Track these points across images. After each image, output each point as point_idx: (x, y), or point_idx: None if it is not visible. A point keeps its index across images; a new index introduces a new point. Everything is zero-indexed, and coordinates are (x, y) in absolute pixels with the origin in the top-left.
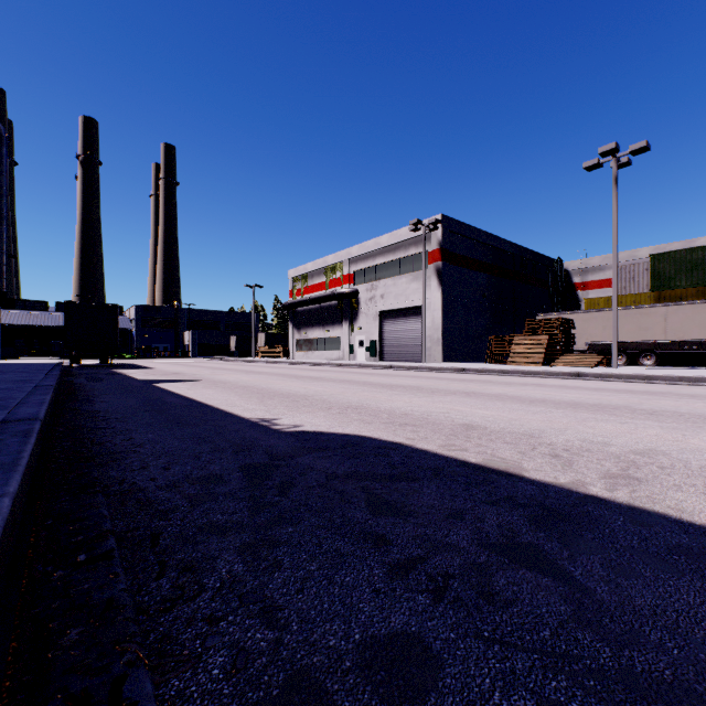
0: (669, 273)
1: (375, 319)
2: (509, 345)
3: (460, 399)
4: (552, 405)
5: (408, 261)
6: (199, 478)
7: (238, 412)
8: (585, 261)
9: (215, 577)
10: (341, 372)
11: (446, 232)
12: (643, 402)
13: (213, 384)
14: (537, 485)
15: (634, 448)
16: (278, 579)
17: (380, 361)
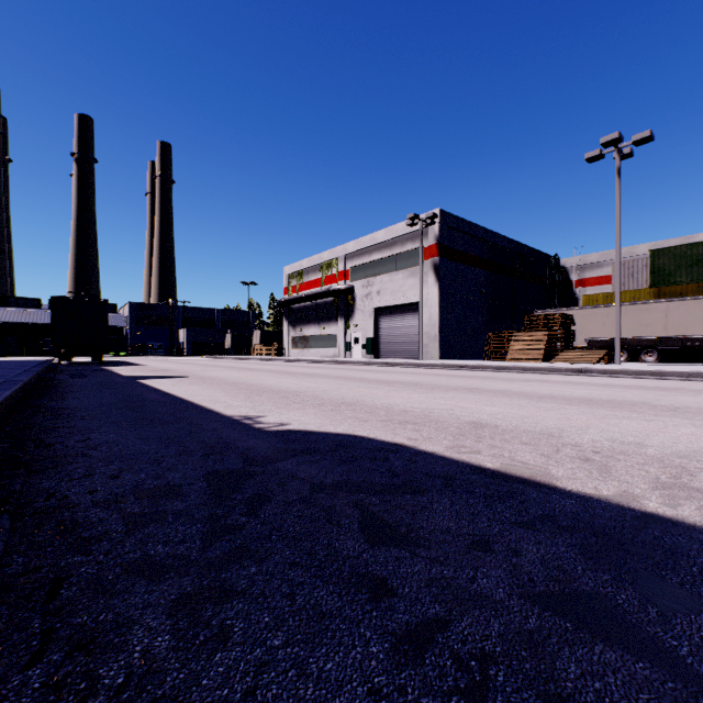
0: (669, 268)
1: (371, 316)
2: (507, 342)
3: (463, 395)
4: (563, 401)
5: (405, 257)
6: (150, 489)
7: (220, 408)
8: (582, 258)
9: (120, 663)
10: (336, 368)
11: (443, 227)
12: (660, 398)
13: (201, 380)
14: (577, 499)
15: (675, 450)
16: (219, 667)
17: (376, 358)
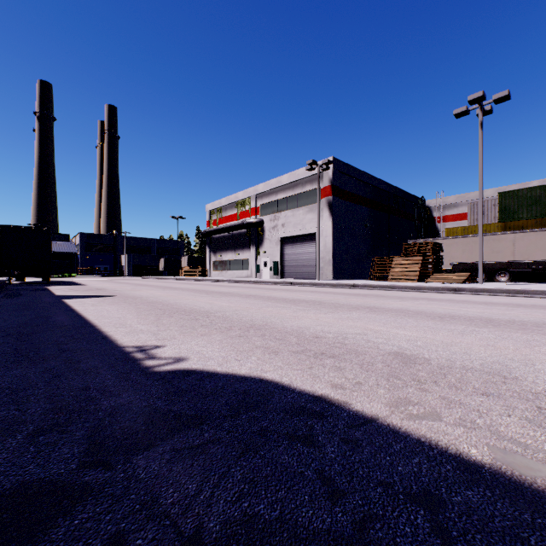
0: (513, 207)
1: (277, 244)
2: (389, 265)
3: (367, 315)
4: (467, 322)
5: (305, 196)
6: None
7: (119, 335)
8: (442, 200)
9: None
10: (248, 287)
11: (336, 171)
12: None
13: (123, 299)
14: None
15: None
16: None
17: (281, 278)
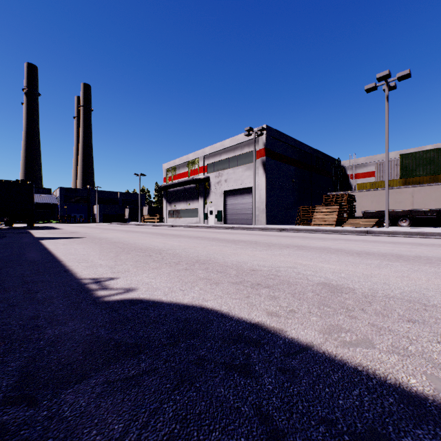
0: (412, 166)
1: (221, 196)
2: (312, 213)
3: (296, 252)
4: (381, 257)
5: (243, 157)
6: None
7: (80, 269)
8: (354, 161)
9: None
10: (197, 231)
11: (268, 137)
12: None
13: (90, 240)
14: None
15: None
16: None
17: (224, 224)
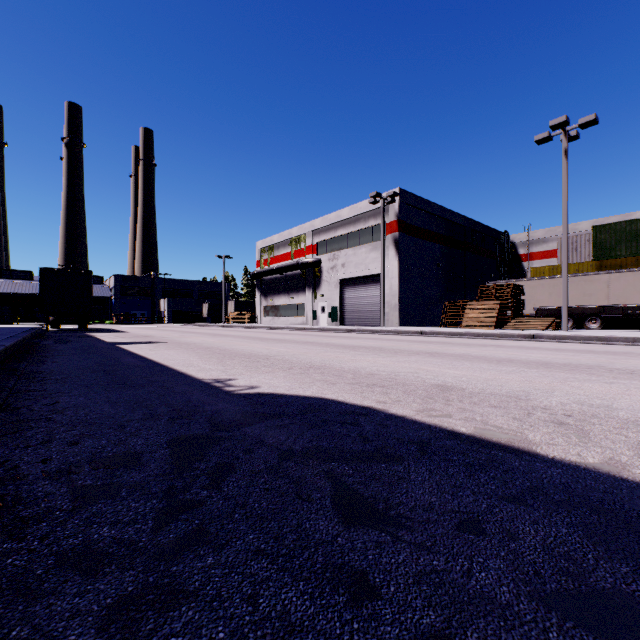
0: (609, 243)
1: (337, 286)
2: (462, 310)
3: (425, 359)
4: (521, 364)
5: (368, 233)
6: (108, 458)
7: (193, 372)
8: (529, 234)
9: None
10: (304, 335)
11: (403, 204)
12: (612, 361)
13: (177, 345)
14: (563, 468)
15: None
16: None
17: (341, 325)
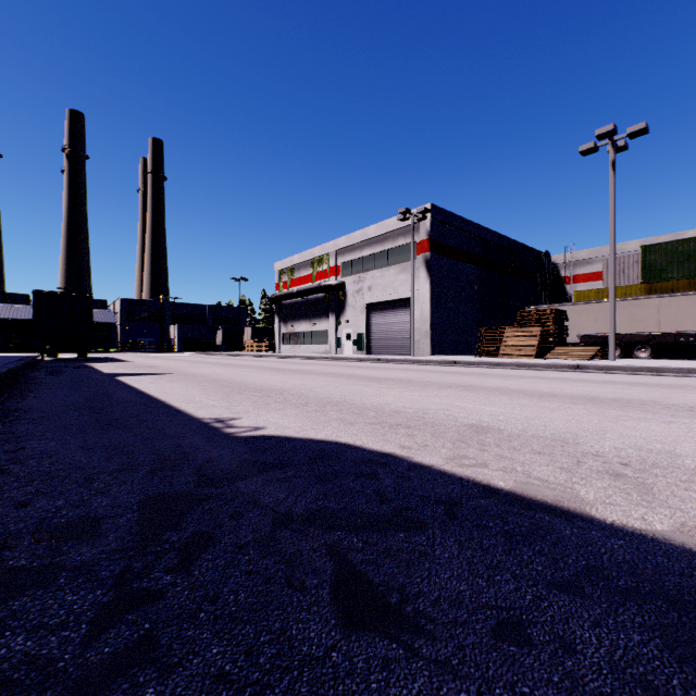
0: (660, 264)
1: (363, 311)
2: (500, 338)
3: (458, 393)
4: (566, 400)
5: (396, 253)
6: (59, 526)
7: (192, 409)
8: (573, 255)
9: None
10: (326, 365)
11: (435, 222)
12: (668, 395)
13: (182, 377)
14: (626, 539)
15: None
16: None
17: (367, 354)
